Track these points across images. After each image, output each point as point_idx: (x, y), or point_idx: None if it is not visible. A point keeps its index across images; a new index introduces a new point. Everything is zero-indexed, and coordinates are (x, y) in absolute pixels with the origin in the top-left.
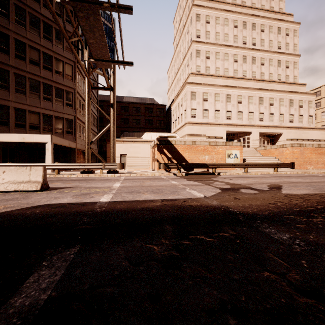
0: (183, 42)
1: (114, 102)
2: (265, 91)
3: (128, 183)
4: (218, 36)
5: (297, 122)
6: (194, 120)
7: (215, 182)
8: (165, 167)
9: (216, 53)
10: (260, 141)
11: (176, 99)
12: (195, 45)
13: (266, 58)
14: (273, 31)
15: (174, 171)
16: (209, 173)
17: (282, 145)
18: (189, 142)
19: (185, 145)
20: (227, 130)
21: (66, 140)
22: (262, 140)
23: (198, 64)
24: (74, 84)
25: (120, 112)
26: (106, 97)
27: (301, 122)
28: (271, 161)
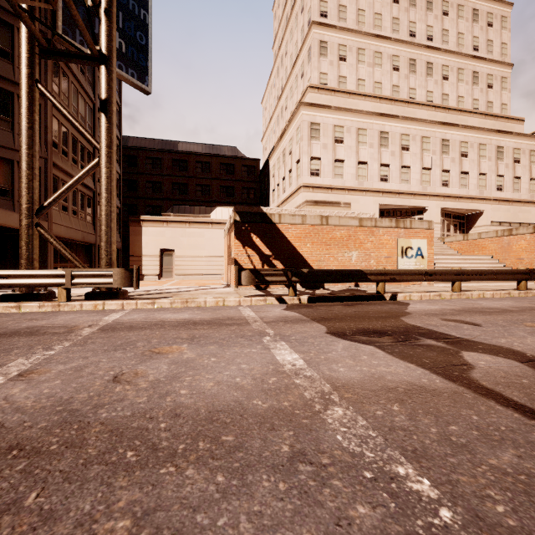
0: (293, 33)
1: (108, 98)
2: (453, 127)
3: (66, 366)
4: (363, 18)
5: (511, 191)
6: (316, 180)
7: (462, 353)
8: (255, 280)
9: (359, 49)
10: (443, 226)
11: (279, 144)
12: (318, 32)
13: (452, 67)
14: (465, 15)
15: (277, 288)
16: (371, 297)
17: (509, 230)
18: (314, 218)
19: (303, 225)
20: (382, 203)
21: (11, 213)
22: (446, 225)
23: (324, 71)
24: (45, 84)
25: (170, 171)
26: (144, 141)
27: (518, 191)
28: (487, 264)
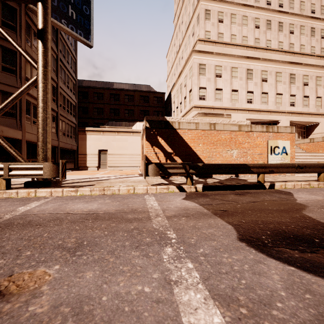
0: (186, 8)
1: (44, 28)
2: (298, 65)
3: None
4: None
5: None
6: (203, 103)
7: None
8: (159, 172)
9: (232, 14)
10: None
11: (177, 80)
12: (204, 4)
13: (296, 25)
14: None
15: (177, 177)
16: (254, 185)
17: None
18: (204, 125)
19: (196, 130)
20: (248, 118)
21: None
22: None
23: (208, 29)
24: (20, 38)
25: (109, 101)
26: (92, 82)
27: None
28: None
